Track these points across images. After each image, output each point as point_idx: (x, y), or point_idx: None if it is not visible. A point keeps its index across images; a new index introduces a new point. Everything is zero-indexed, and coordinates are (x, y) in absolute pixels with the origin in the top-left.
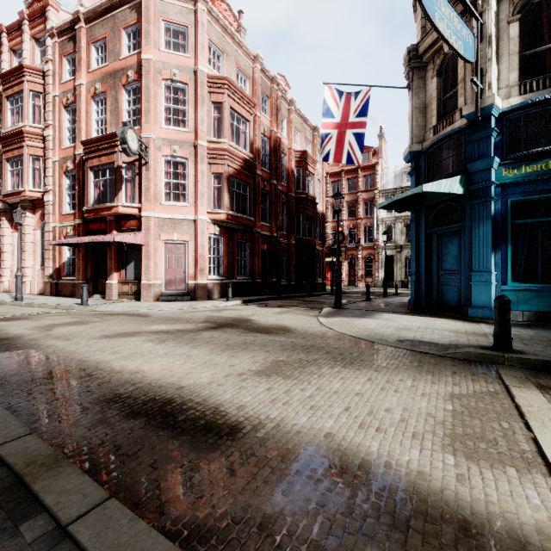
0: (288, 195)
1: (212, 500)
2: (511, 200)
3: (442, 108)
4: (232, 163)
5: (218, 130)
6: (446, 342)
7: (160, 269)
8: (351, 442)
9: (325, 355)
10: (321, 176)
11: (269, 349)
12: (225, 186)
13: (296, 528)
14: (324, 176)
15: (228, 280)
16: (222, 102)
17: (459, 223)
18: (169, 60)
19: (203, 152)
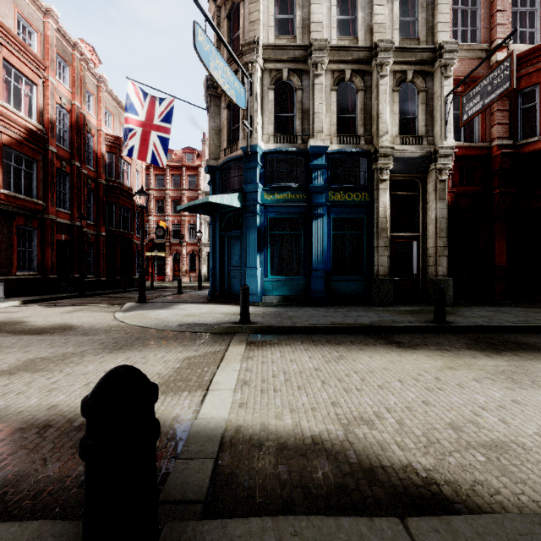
0: (97, 181)
1: None
2: (270, 216)
3: (232, 136)
4: (6, 129)
5: None
6: (214, 322)
7: None
8: (74, 406)
9: (97, 345)
10: (140, 168)
11: (31, 349)
12: None
13: None
14: (143, 167)
15: (1, 276)
16: None
17: (240, 230)
18: None
19: None
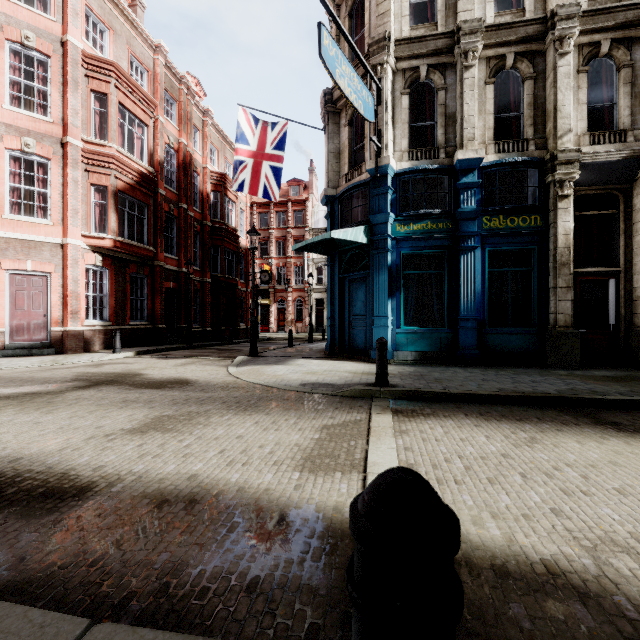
0: (203, 223)
1: (38, 557)
2: (403, 252)
3: (354, 158)
4: (121, 174)
5: (100, 128)
6: (342, 382)
7: (1, 311)
8: (214, 478)
9: (220, 405)
10: (245, 206)
11: (155, 405)
12: (111, 203)
13: (131, 555)
14: (248, 205)
15: (117, 326)
16: (107, 93)
17: (365, 270)
18: (17, 15)
19: (76, 155)
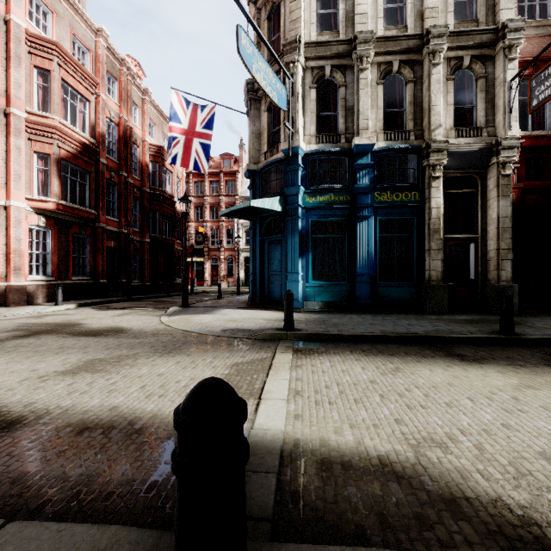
0: (142, 189)
1: None
2: (311, 220)
3: (272, 139)
4: (64, 144)
5: (43, 101)
6: (257, 328)
7: None
8: (133, 408)
9: (148, 348)
10: (181, 175)
11: (89, 350)
12: (53, 170)
13: (50, 472)
14: (184, 175)
15: (59, 281)
16: (50, 69)
17: (281, 234)
18: None
19: (20, 124)
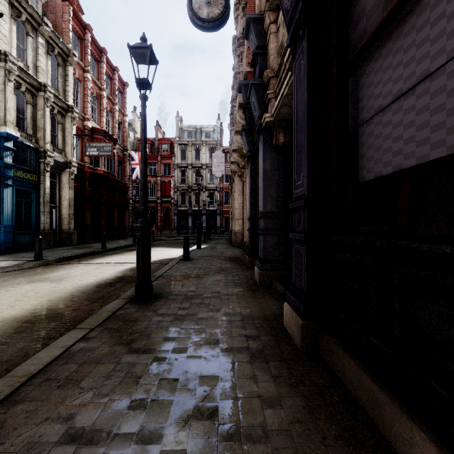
0: None
1: None
2: None
3: None
4: None
5: None
6: (9, 265)
7: None
8: (121, 270)
9: (18, 278)
10: None
11: None
12: None
13: None
14: None
15: None
16: None
17: None
18: None
19: None
